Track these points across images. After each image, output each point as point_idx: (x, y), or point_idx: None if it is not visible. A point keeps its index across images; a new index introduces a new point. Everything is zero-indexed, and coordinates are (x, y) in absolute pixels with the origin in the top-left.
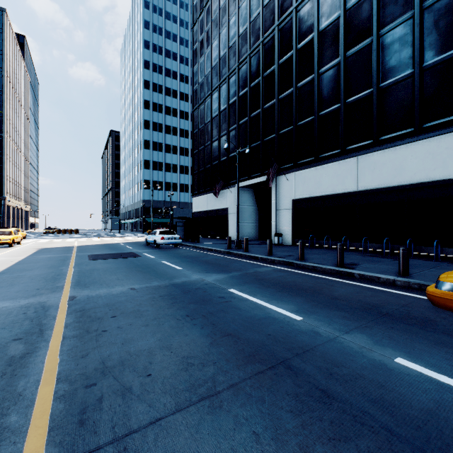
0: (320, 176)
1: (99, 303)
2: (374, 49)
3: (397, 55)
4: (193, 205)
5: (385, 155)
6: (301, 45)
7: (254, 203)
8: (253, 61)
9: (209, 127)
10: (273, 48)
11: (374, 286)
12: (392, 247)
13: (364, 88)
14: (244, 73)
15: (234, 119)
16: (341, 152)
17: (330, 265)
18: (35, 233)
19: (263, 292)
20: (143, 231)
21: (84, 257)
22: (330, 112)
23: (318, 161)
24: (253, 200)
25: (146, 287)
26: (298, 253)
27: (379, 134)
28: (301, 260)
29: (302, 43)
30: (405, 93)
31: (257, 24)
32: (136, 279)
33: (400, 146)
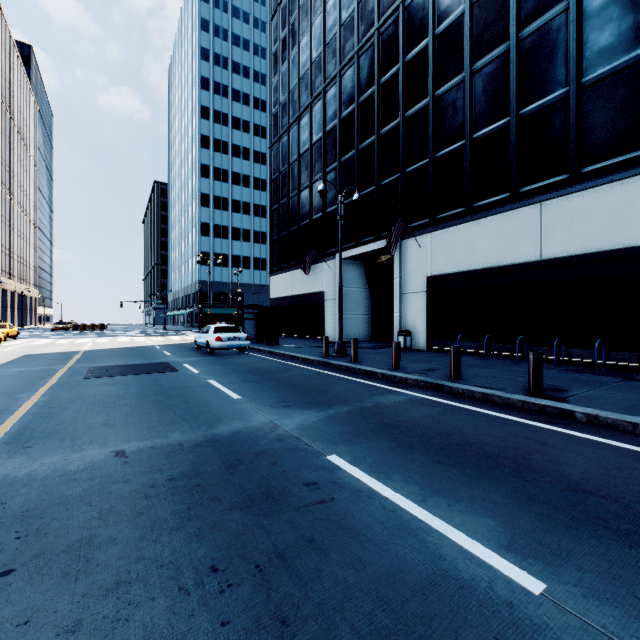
0: (474, 238)
1: (10, 506)
2: (572, 19)
3: (614, 26)
4: (271, 288)
5: (592, 198)
6: (441, 28)
7: (364, 284)
8: (364, 62)
9: (295, 169)
10: (396, 38)
11: (635, 446)
12: (606, 355)
13: (552, 87)
14: (349, 81)
15: (334, 154)
16: (512, 197)
17: (516, 392)
18: (41, 330)
19: (405, 466)
20: (199, 326)
21: (80, 371)
22: (492, 133)
23: (471, 212)
24: (362, 279)
25: (150, 449)
26: (443, 365)
27: (581, 164)
28: (456, 379)
29: (444, 24)
30: (629, 89)
31: (369, 3)
32: (141, 424)
33: (622, 182)
